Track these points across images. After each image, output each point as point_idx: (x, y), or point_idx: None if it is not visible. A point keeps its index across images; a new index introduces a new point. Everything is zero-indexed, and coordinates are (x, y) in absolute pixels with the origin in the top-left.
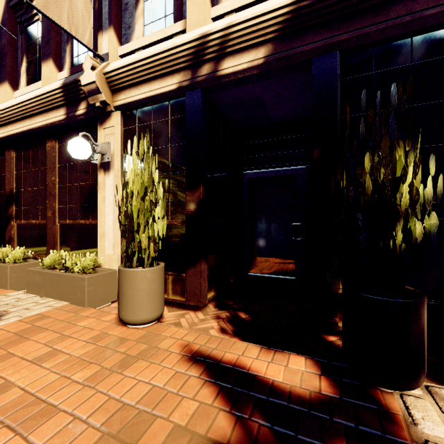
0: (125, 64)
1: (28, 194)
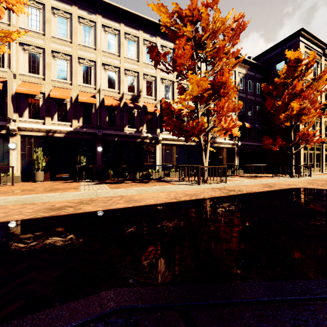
0: (27, 127)
1: None
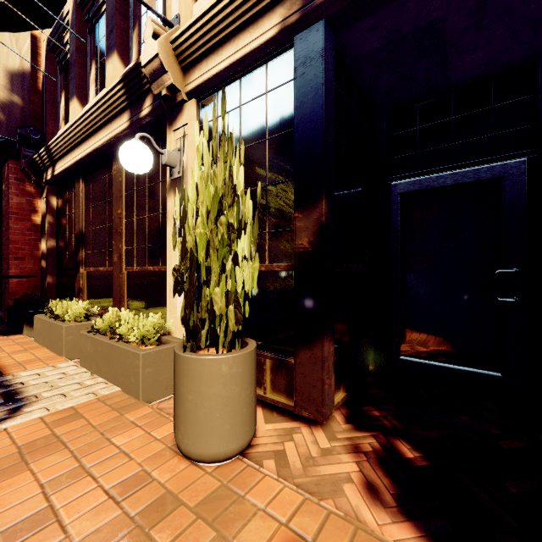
0: (198, 15)
1: (96, 234)
